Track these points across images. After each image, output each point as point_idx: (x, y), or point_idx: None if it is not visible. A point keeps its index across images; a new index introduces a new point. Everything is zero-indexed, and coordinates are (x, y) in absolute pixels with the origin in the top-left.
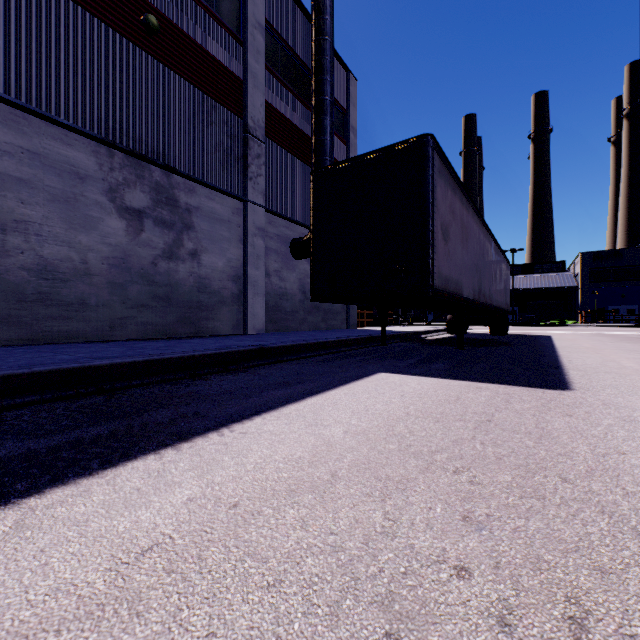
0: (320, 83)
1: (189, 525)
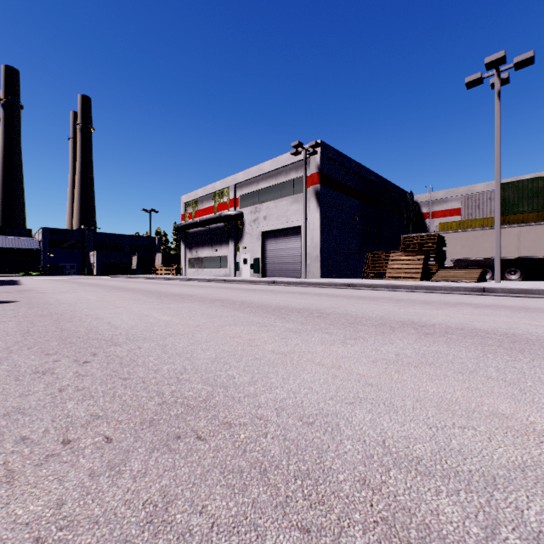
0: None
1: None
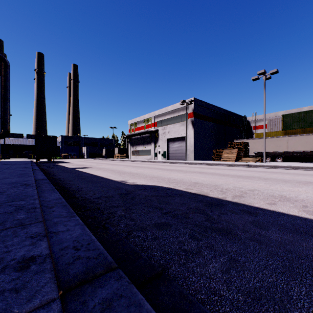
0: (7, 93)
1: (66, 164)
